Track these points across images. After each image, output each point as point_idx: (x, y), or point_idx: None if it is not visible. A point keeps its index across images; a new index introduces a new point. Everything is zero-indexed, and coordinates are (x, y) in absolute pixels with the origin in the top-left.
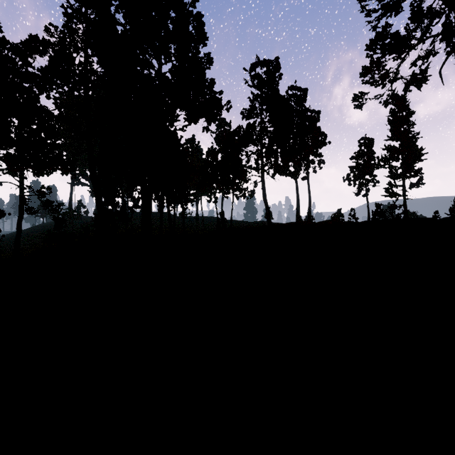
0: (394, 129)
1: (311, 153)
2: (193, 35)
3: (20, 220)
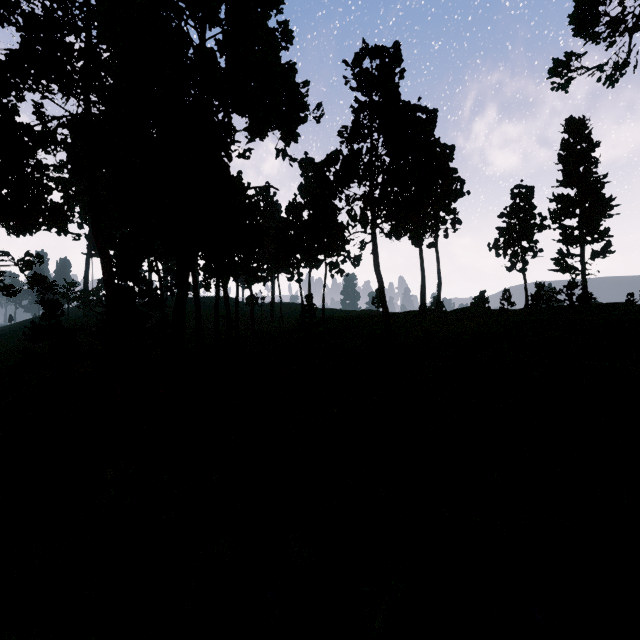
0: (569, 170)
1: (443, 207)
2: None
3: None
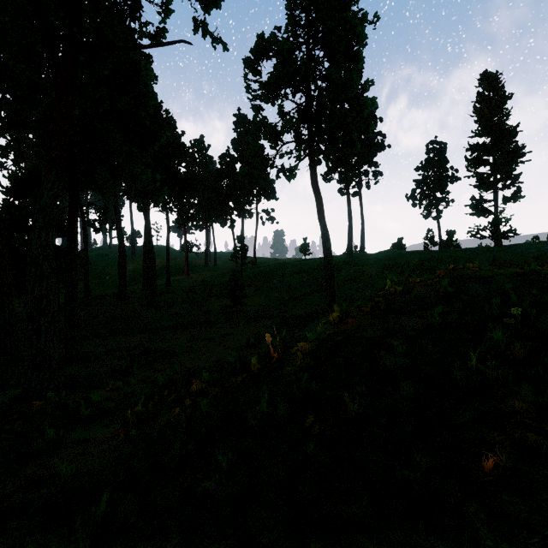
0: (485, 119)
1: (369, 154)
2: None
3: None
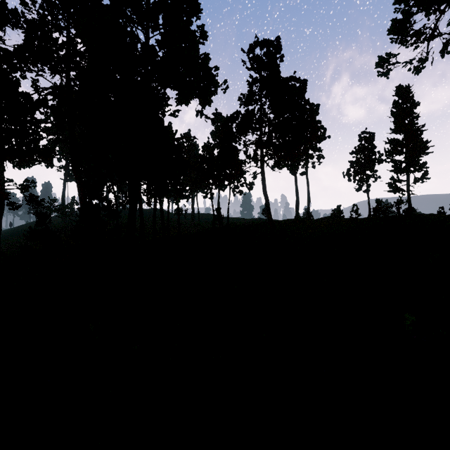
0: (398, 121)
1: (311, 147)
2: None
3: (0, 216)
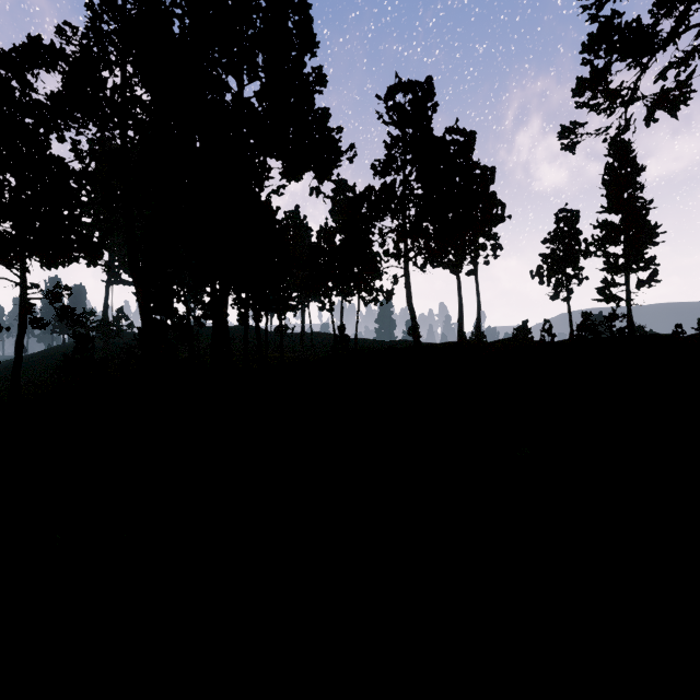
0: (613, 195)
1: (482, 234)
2: (293, 34)
3: (21, 338)
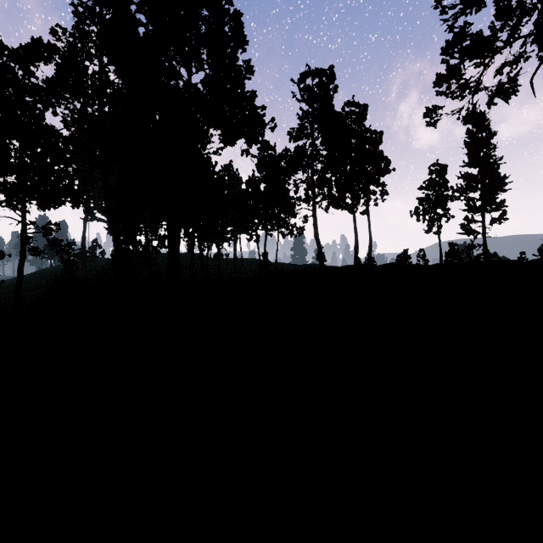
0: (472, 153)
1: (372, 183)
2: (229, 37)
3: (22, 263)
